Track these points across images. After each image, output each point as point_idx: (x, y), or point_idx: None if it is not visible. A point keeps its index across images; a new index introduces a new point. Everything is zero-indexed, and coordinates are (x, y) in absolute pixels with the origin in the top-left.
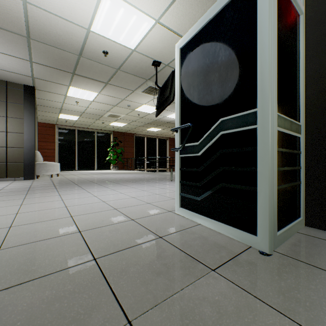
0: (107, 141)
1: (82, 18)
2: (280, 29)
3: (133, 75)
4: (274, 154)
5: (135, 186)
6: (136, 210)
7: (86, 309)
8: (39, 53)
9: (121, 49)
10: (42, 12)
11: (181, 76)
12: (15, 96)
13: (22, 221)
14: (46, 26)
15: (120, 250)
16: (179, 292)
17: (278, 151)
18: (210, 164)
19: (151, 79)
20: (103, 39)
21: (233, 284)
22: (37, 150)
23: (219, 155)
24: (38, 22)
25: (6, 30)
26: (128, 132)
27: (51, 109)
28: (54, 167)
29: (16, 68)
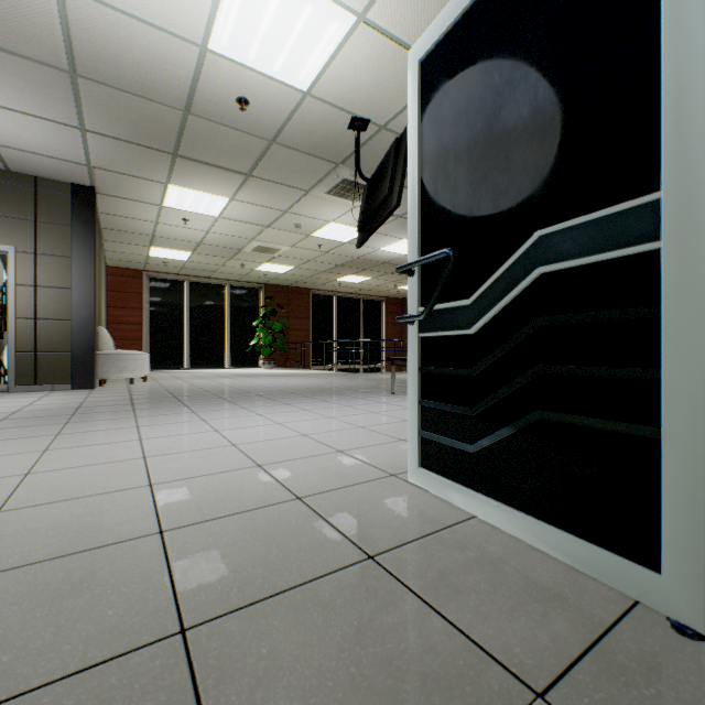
0: (253, 306)
1: (188, 19)
2: None
3: (305, 154)
4: None
5: (311, 406)
6: (308, 469)
7: None
8: (100, 109)
9: (279, 91)
10: (98, 9)
11: (423, 130)
12: (53, 208)
13: (30, 496)
14: (108, 43)
15: (257, 599)
16: None
17: None
18: (504, 357)
19: (347, 163)
20: (236, 70)
21: None
22: (104, 324)
23: (532, 333)
24: (92, 34)
25: (24, 57)
26: (297, 285)
27: (132, 238)
28: (136, 363)
29: (52, 145)
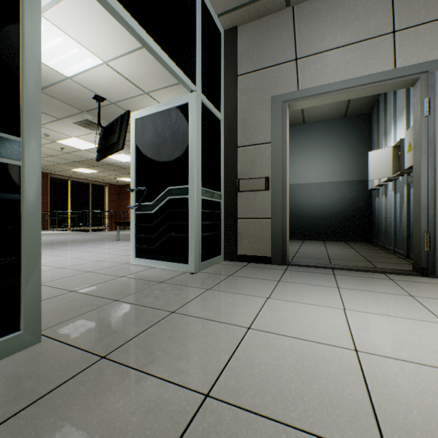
0: None
1: None
2: (205, 134)
3: (62, 102)
4: (199, 214)
5: (70, 248)
6: (88, 266)
7: (88, 303)
8: None
9: (50, 71)
10: None
11: (137, 143)
12: None
13: None
14: None
15: (91, 285)
16: (141, 290)
17: (203, 211)
18: (161, 220)
19: (90, 112)
20: None
21: (171, 284)
22: None
23: (167, 213)
24: None
25: None
26: None
27: None
28: None
29: None
